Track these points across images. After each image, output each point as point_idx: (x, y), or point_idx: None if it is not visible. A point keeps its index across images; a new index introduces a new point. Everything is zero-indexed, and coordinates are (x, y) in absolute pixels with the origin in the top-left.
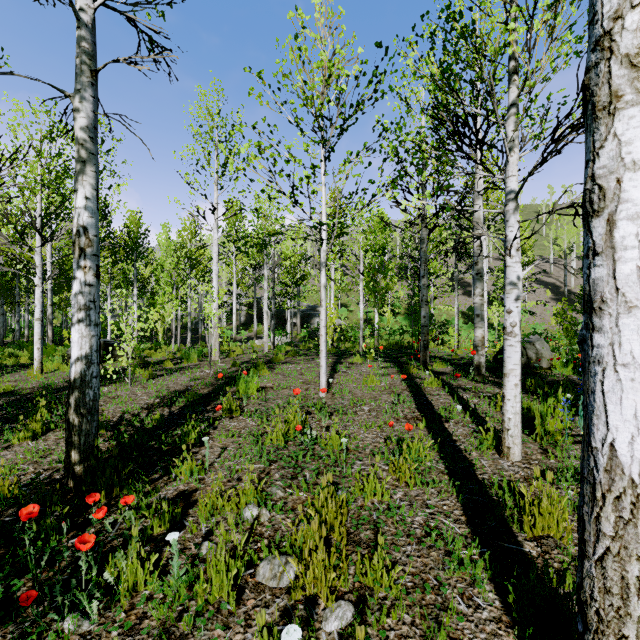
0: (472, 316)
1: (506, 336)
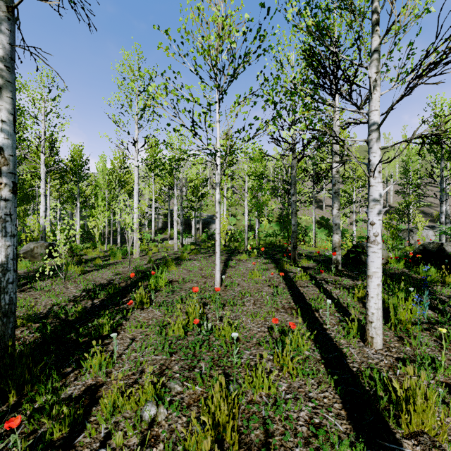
0: (323, 223)
1: (370, 244)
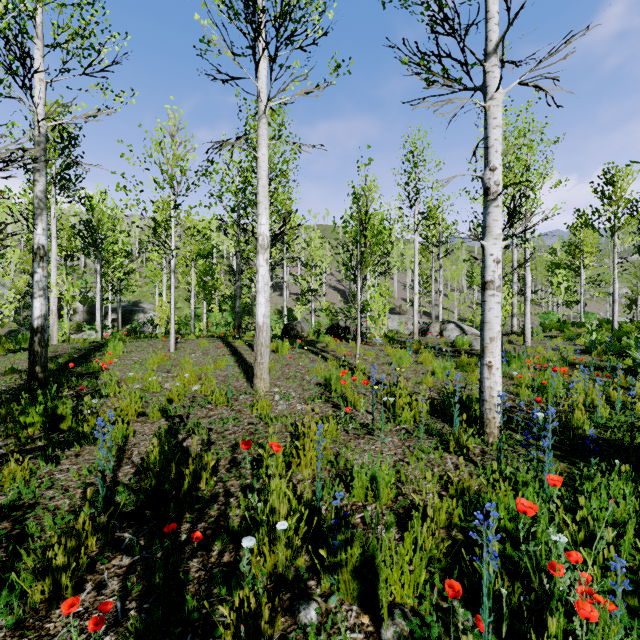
0: None
1: None
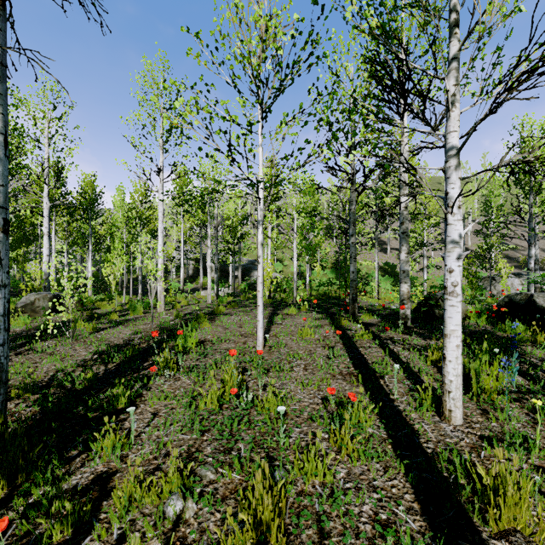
0: (388, 270)
1: (447, 296)
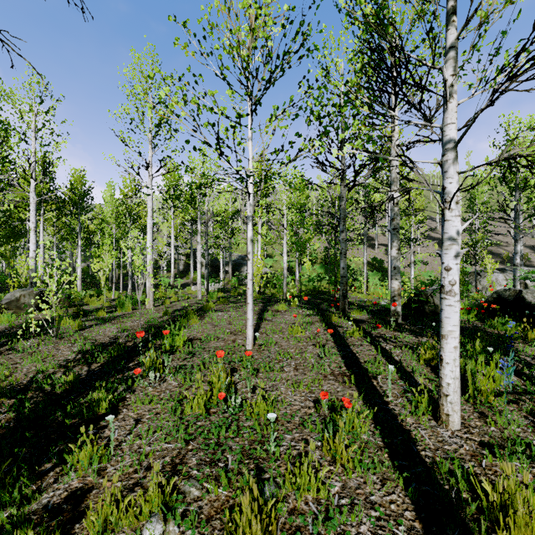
0: (376, 265)
1: (444, 295)
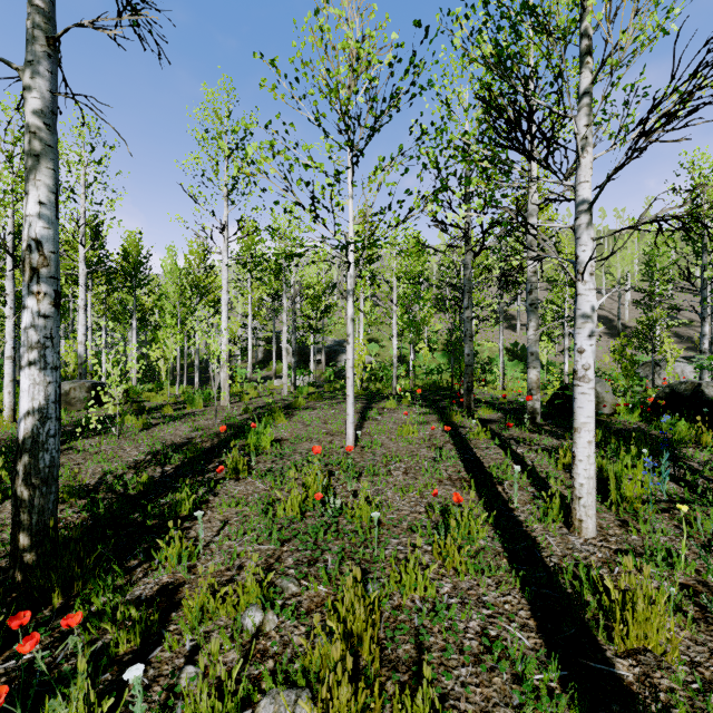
0: (517, 353)
1: (577, 381)
